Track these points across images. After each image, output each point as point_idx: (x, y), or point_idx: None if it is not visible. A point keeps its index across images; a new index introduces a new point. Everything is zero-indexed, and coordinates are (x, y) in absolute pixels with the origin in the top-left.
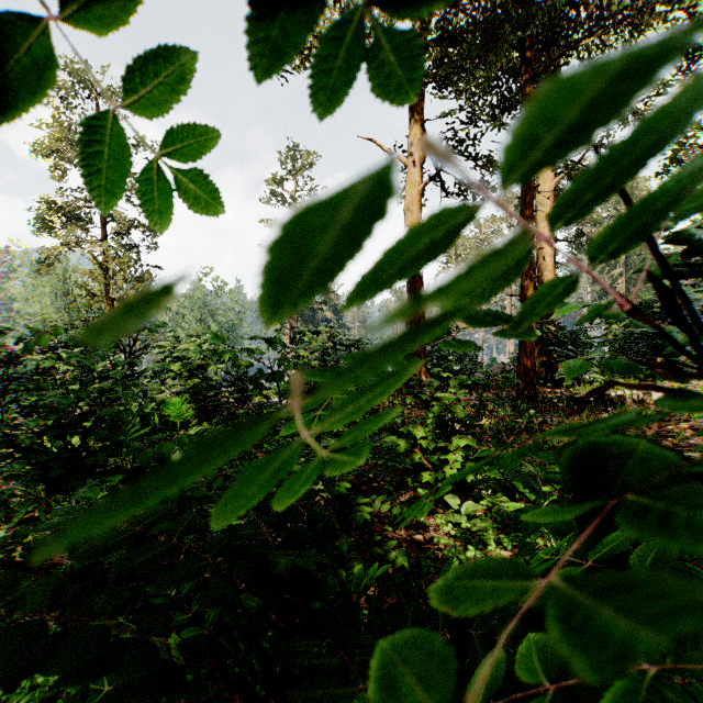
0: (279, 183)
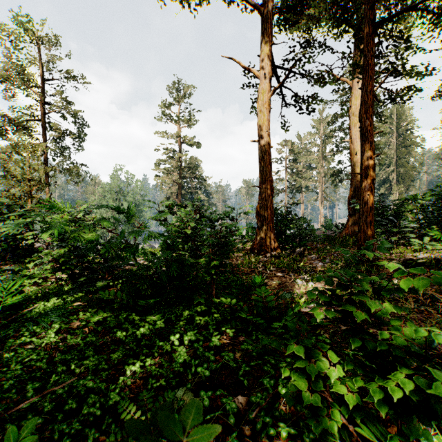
0: (168, 108)
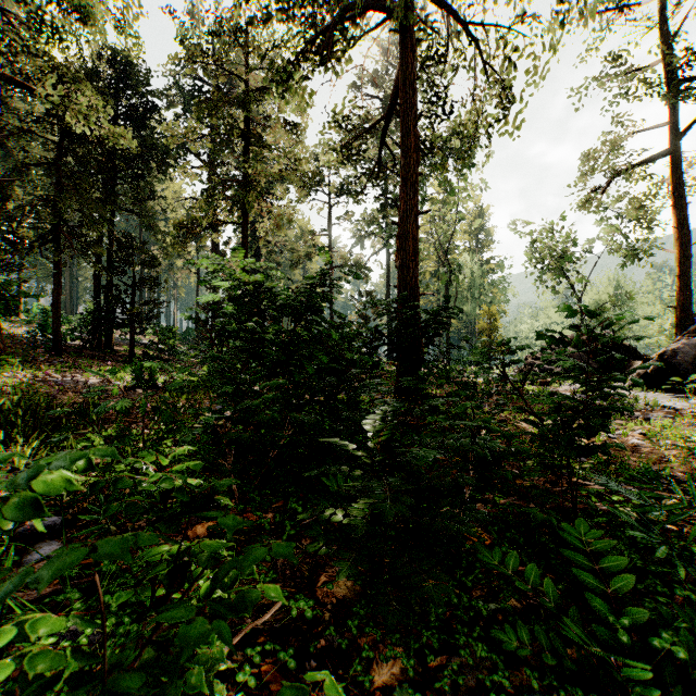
0: None
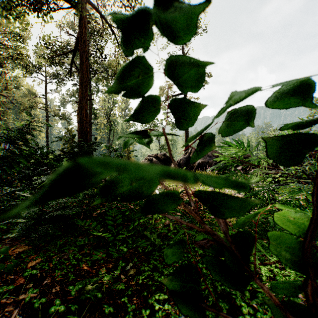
0: None
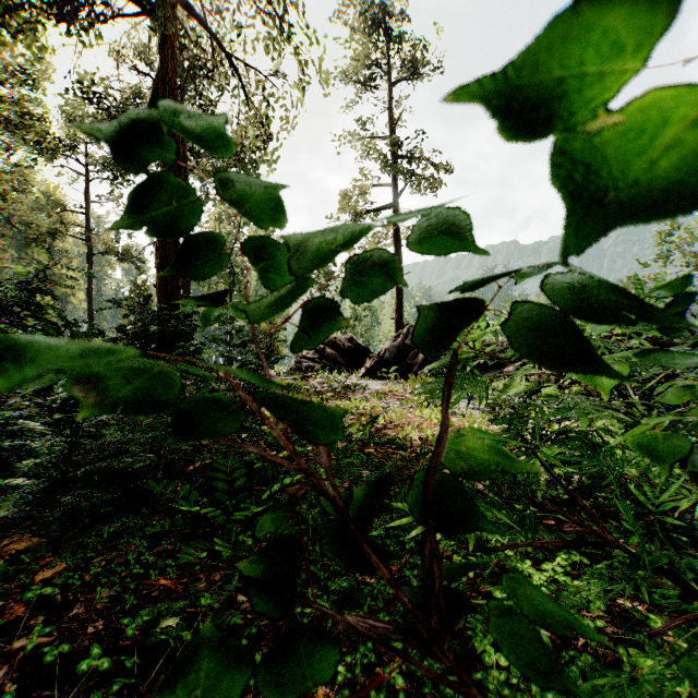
0: None
